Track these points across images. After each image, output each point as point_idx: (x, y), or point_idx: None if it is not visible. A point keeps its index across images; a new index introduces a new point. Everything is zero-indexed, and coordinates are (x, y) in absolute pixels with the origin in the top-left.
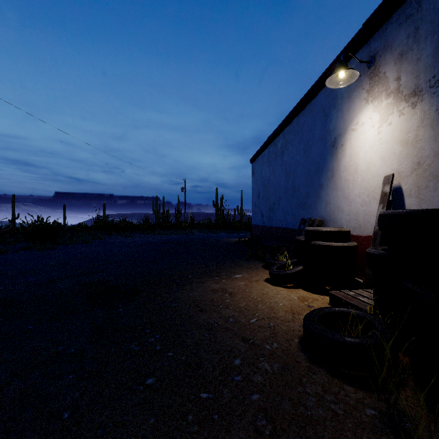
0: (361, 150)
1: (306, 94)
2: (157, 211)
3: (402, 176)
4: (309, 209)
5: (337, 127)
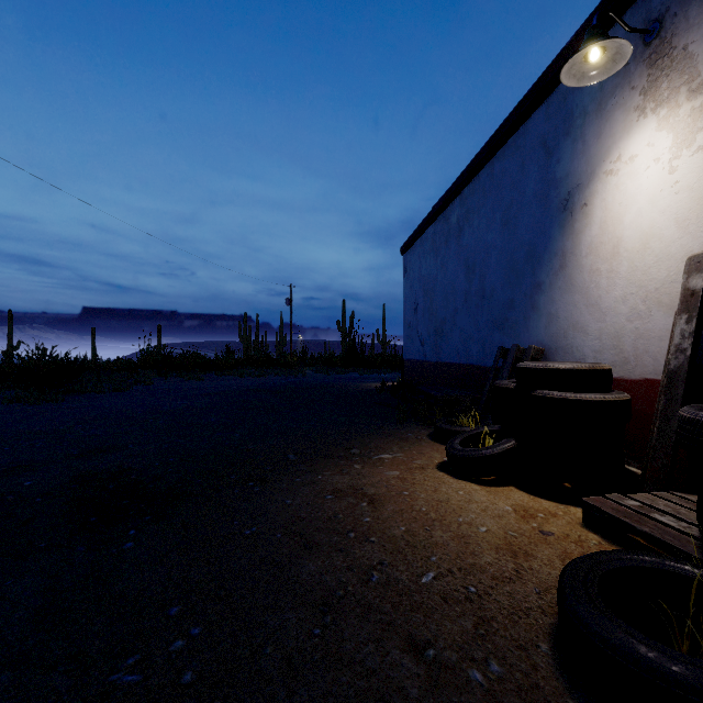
0: (627, 210)
1: (507, 118)
2: (246, 338)
3: None
4: (512, 330)
5: (572, 172)
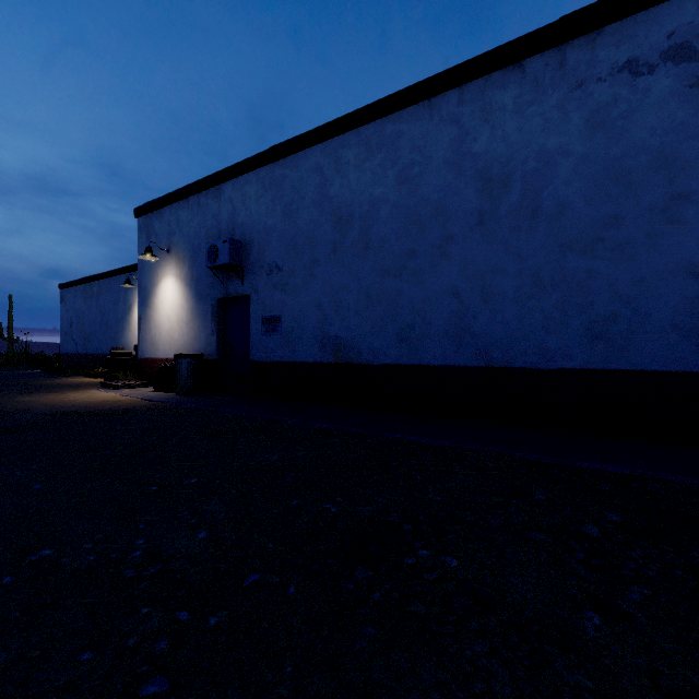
0: None
1: (115, 270)
2: None
3: None
4: (117, 341)
5: (131, 300)
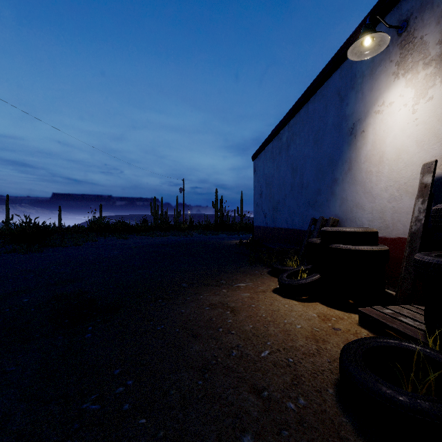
0: (388, 135)
1: (317, 77)
2: (155, 212)
3: None
4: (320, 207)
5: (355, 111)
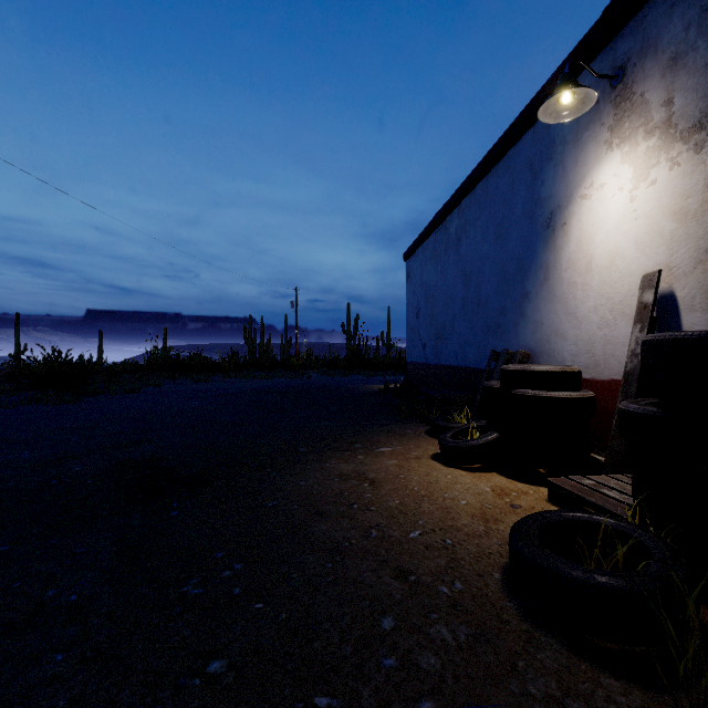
0: (598, 231)
1: (499, 140)
2: (251, 340)
3: (677, 274)
4: (504, 335)
5: (554, 194)
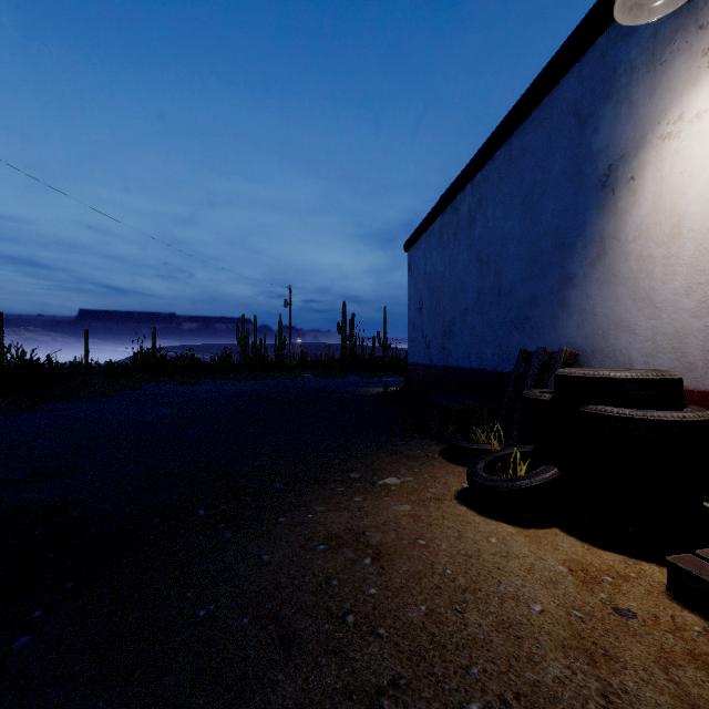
0: (693, 180)
1: (530, 87)
2: (244, 341)
3: None
4: (535, 330)
5: (614, 142)
